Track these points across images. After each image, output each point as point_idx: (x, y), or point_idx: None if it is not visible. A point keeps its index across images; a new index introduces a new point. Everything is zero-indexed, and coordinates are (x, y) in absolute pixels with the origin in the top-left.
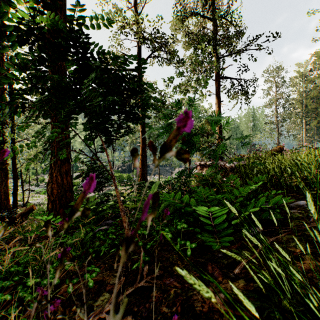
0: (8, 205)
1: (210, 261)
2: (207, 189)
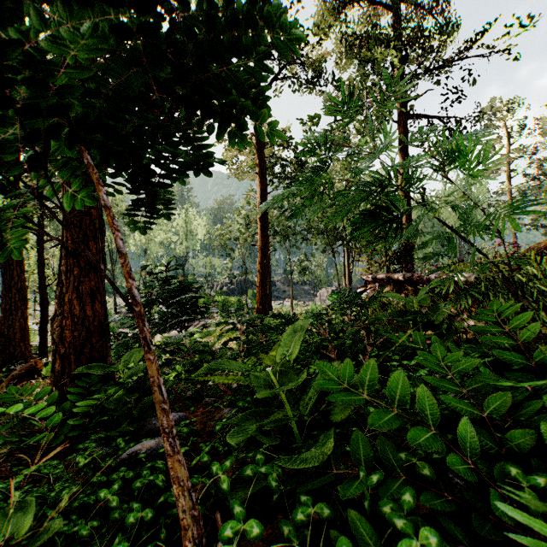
0: (27, 350)
1: None
2: (436, 342)
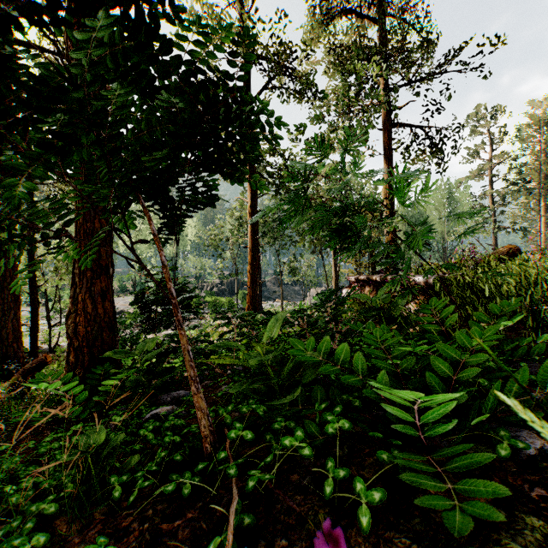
0: (20, 351)
1: (426, 545)
2: (384, 328)
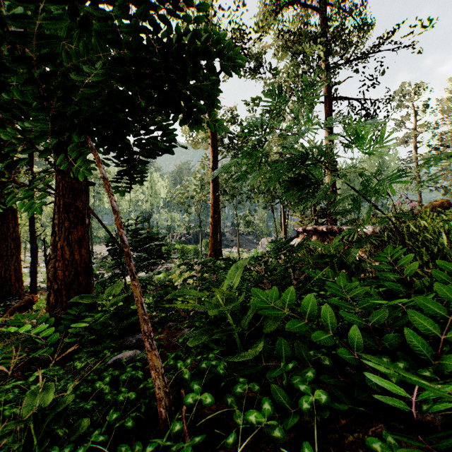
0: (21, 289)
1: None
2: (343, 276)
